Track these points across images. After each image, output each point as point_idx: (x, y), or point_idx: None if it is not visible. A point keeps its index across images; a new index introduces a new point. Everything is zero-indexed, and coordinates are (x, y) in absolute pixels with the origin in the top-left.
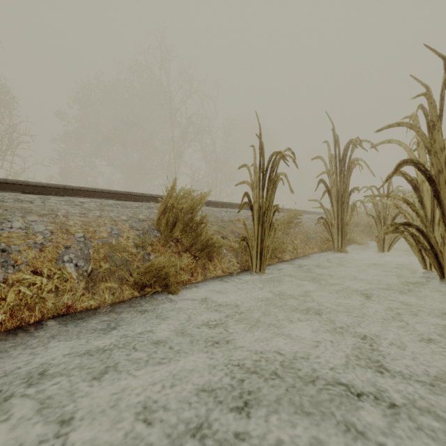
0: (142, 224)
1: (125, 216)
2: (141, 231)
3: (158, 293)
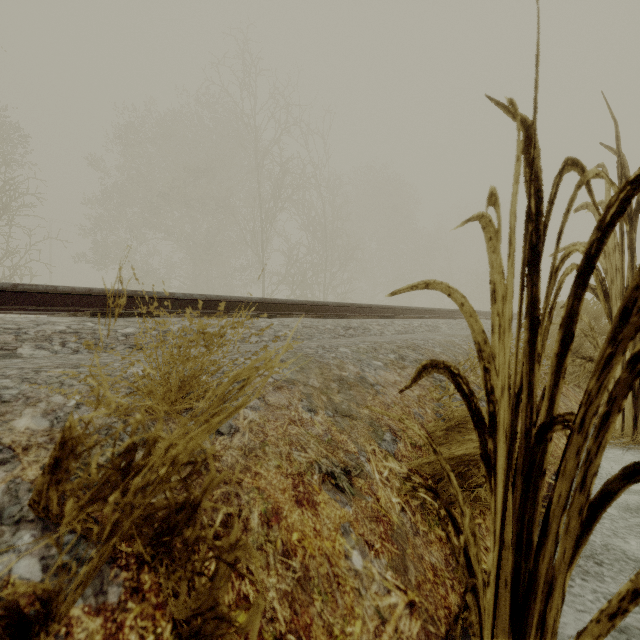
0: None
1: None
2: None
3: None
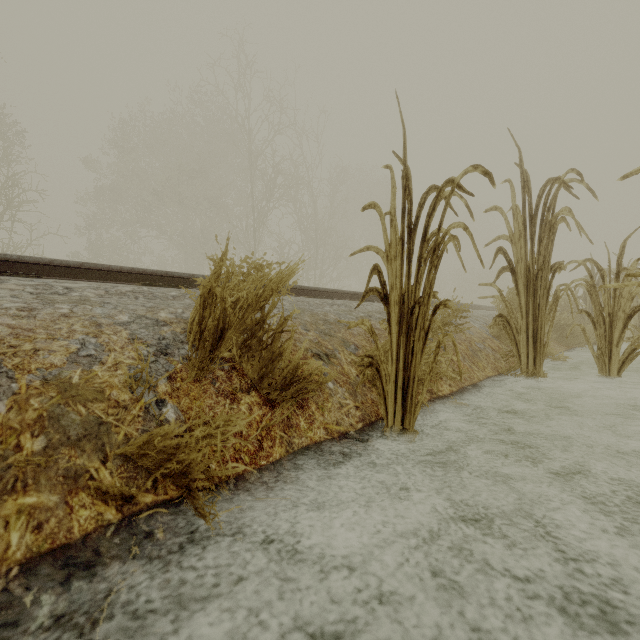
0: (160, 331)
1: (128, 315)
2: (152, 348)
3: (171, 506)
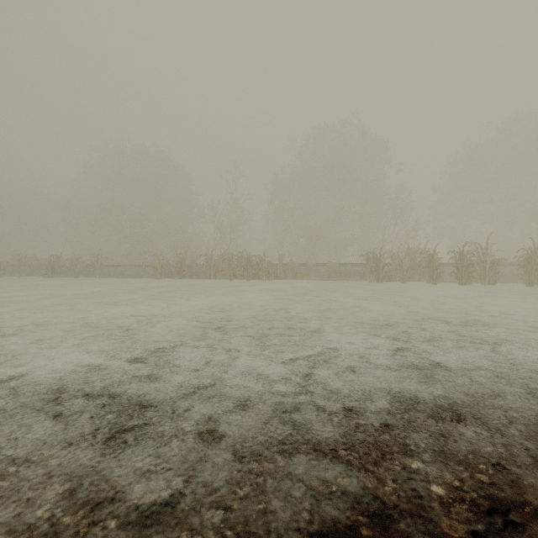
0: None
1: None
2: None
3: None
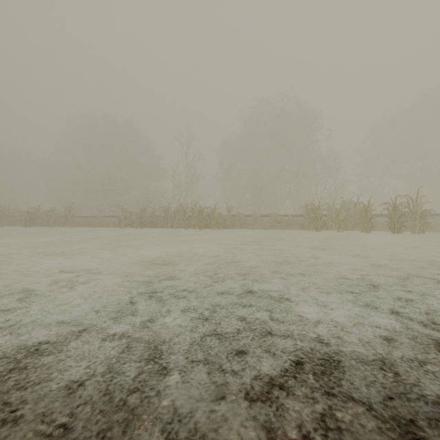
0: None
1: None
2: None
3: None
